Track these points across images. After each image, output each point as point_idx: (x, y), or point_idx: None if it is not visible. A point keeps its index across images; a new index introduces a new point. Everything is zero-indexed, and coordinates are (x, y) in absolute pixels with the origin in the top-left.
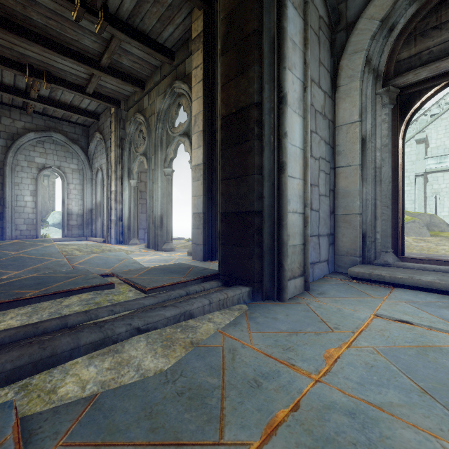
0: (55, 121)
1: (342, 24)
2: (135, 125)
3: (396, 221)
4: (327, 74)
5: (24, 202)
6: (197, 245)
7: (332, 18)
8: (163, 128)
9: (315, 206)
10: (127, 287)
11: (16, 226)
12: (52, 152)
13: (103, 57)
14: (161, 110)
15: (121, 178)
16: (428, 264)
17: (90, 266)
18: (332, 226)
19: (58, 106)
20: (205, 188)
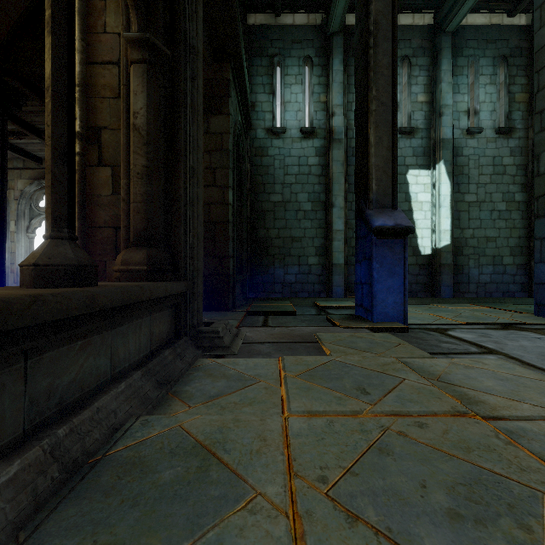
0: None
1: None
2: None
3: None
4: None
5: None
6: None
7: None
8: (26, 203)
9: None
10: None
11: None
12: None
13: None
14: (26, 192)
15: None
16: None
17: None
18: None
19: None
20: None
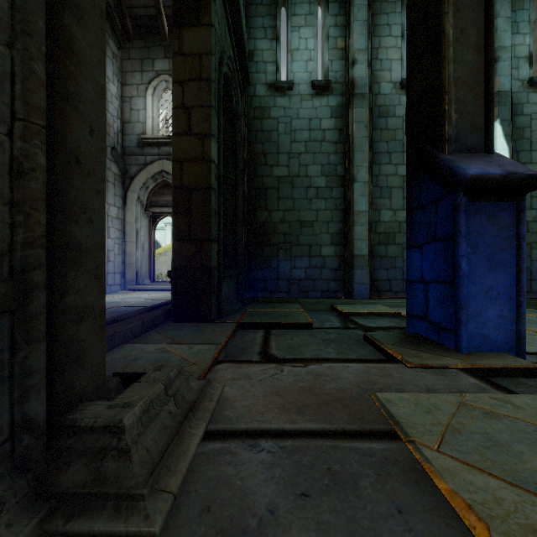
0: None
1: (128, 175)
2: None
3: (151, 266)
4: (120, 198)
5: None
6: None
7: (124, 172)
8: None
9: (112, 260)
10: None
11: None
12: None
13: None
14: None
15: None
16: (160, 283)
17: None
18: (124, 269)
19: None
20: None
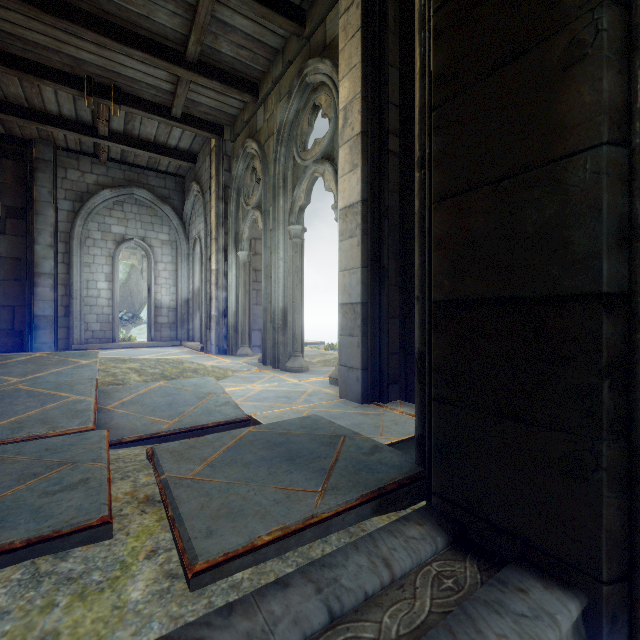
0: (138, 171)
1: None
2: (245, 162)
3: None
4: None
5: (98, 290)
6: (349, 370)
7: None
8: (287, 155)
9: None
10: (154, 525)
11: (87, 325)
12: (135, 217)
13: (189, 43)
14: (284, 123)
15: (224, 249)
16: None
17: (137, 413)
18: None
19: (138, 145)
20: (365, 252)
